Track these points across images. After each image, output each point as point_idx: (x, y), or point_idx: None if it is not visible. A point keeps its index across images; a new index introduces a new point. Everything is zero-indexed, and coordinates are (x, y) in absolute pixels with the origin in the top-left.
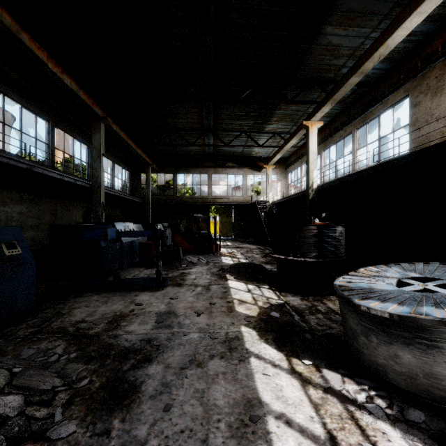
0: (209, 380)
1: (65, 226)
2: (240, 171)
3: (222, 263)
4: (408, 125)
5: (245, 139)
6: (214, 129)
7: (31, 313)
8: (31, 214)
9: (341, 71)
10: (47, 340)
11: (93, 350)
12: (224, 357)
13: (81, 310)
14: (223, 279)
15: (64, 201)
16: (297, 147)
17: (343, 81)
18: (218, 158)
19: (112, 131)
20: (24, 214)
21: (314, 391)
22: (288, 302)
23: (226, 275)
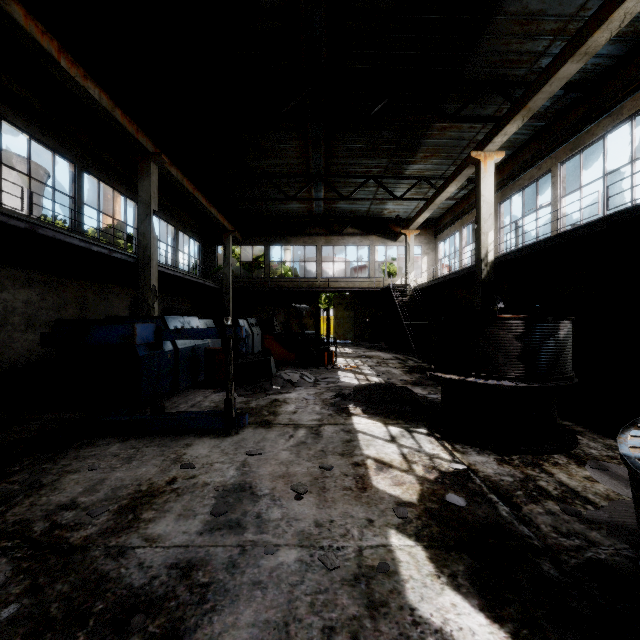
0: None
1: (80, 320)
2: (365, 241)
3: (340, 383)
4: None
5: (374, 190)
6: (325, 174)
7: None
8: (46, 304)
9: (539, 63)
10: None
11: (59, 594)
12: (360, 636)
13: (78, 477)
14: (343, 414)
15: (99, 284)
16: (456, 199)
17: (547, 75)
18: (331, 221)
19: (170, 177)
20: (33, 304)
21: None
22: (473, 468)
23: (347, 406)
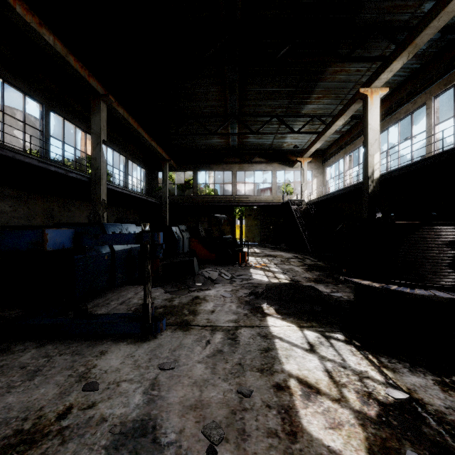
0: None
1: (23, 226)
2: (269, 167)
3: (253, 281)
4: None
5: (276, 127)
6: (239, 114)
7: None
8: (17, 214)
9: (422, 8)
10: None
11: None
12: None
13: None
14: (258, 314)
15: (63, 199)
16: (341, 132)
17: (436, 10)
18: (243, 153)
19: (118, 116)
20: (6, 214)
21: None
22: (417, 398)
23: (261, 305)
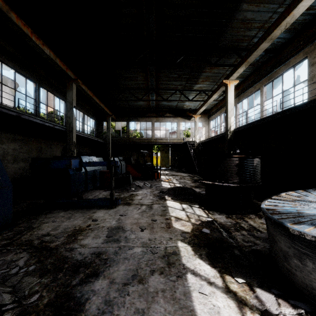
0: (149, 298)
1: (43, 158)
2: (175, 120)
3: (162, 187)
4: (306, 80)
5: (179, 96)
6: (156, 88)
7: (8, 227)
8: (22, 150)
9: (253, 40)
10: (13, 252)
11: (50, 262)
12: (163, 272)
13: (48, 224)
14: (162, 200)
15: (47, 141)
16: (217, 101)
17: (255, 47)
18: (159, 110)
19: (82, 90)
20: (17, 150)
21: (252, 315)
22: (215, 220)
23: (165, 196)
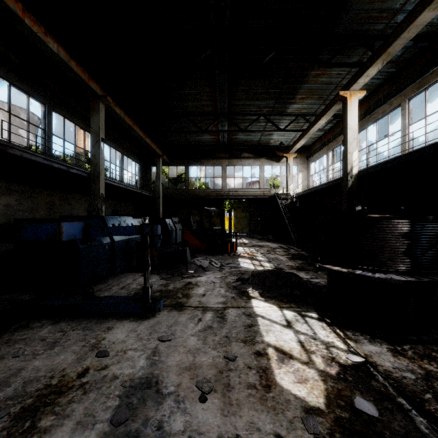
0: None
1: (33, 219)
2: (257, 162)
3: (240, 268)
4: None
5: (263, 125)
6: (228, 113)
7: None
8: (22, 207)
9: (396, 19)
10: None
11: None
12: None
13: None
14: (244, 297)
15: (64, 193)
16: (324, 130)
17: (406, 23)
18: (233, 148)
19: (115, 115)
20: (12, 207)
21: None
22: (371, 361)
23: (247, 289)
